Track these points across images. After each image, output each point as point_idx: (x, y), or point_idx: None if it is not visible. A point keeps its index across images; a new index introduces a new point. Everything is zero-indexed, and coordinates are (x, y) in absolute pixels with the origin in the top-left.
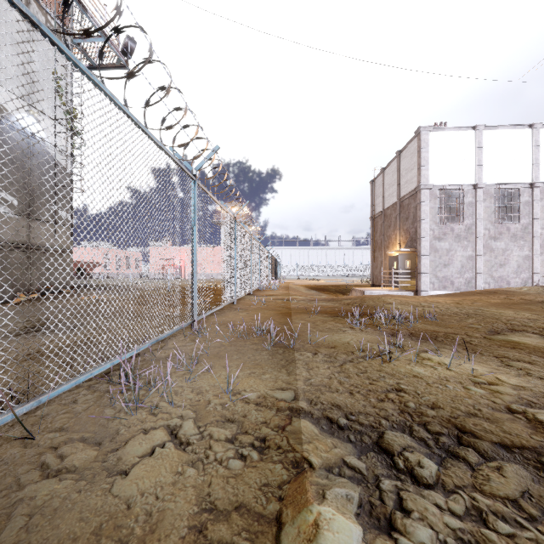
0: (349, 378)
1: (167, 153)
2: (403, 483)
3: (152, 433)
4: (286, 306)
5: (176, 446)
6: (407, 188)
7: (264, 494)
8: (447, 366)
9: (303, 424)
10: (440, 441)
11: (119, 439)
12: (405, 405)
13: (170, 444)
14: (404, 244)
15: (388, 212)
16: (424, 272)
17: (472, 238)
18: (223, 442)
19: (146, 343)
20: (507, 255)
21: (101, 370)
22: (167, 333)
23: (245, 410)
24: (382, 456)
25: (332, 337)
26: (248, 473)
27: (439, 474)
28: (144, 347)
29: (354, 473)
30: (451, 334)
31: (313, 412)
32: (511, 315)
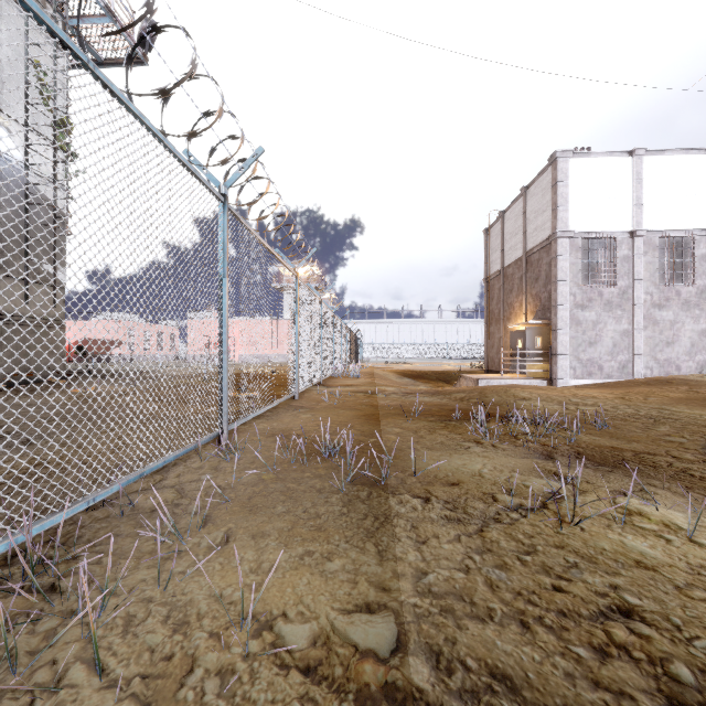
0: (507, 571)
1: (165, 143)
2: None
3: None
4: (370, 403)
5: None
6: (537, 237)
7: None
8: (687, 534)
9: None
10: None
11: None
12: (666, 672)
13: None
14: (532, 314)
15: (508, 271)
16: (562, 353)
17: (628, 306)
18: None
19: (113, 485)
20: (676, 329)
21: None
22: (165, 459)
23: None
24: None
25: (450, 461)
26: None
27: None
28: (108, 492)
29: None
30: (646, 455)
31: None
32: None
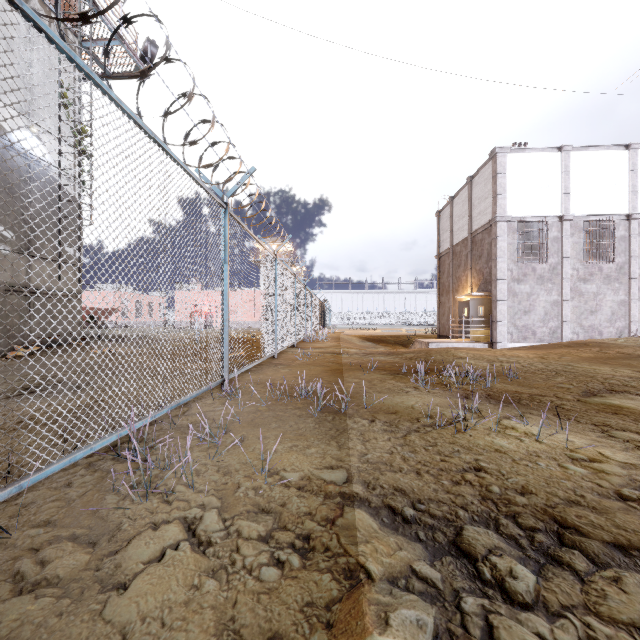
0: (415, 453)
1: (191, 175)
2: (492, 601)
3: (163, 528)
4: (336, 361)
5: (193, 548)
6: (480, 220)
7: (307, 619)
8: (536, 437)
9: (358, 516)
10: (536, 540)
11: (120, 536)
12: (487, 489)
13: (185, 545)
14: (476, 287)
15: (457, 249)
16: (501, 320)
17: (557, 280)
18: (255, 542)
19: (164, 409)
20: (599, 300)
21: (104, 443)
22: (191, 395)
23: (284, 497)
24: (461, 562)
25: (393, 399)
26: (286, 587)
27: (539, 589)
28: (162, 413)
29: (425, 587)
30: (538, 396)
31: (370, 499)
32: (608, 373)
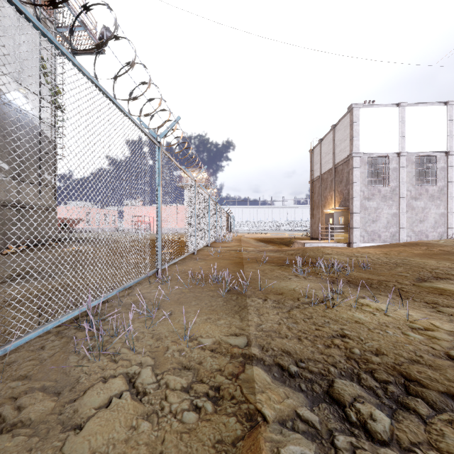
0: (297, 324)
1: (134, 121)
2: (357, 439)
3: (111, 381)
4: (238, 256)
5: (132, 396)
6: (341, 156)
7: (218, 453)
8: (384, 312)
9: (255, 372)
10: (389, 391)
11: (78, 388)
12: (350, 351)
13: (127, 395)
14: (338, 203)
15: (324, 176)
16: (356, 227)
17: (396, 198)
18: (179, 392)
19: (113, 291)
20: (425, 212)
21: (69, 317)
22: (134, 281)
23: (200, 357)
24: (333, 407)
25: (280, 284)
26: (202, 427)
27: (393, 429)
28: (112, 294)
29: (307, 428)
30: (384, 281)
31: (264, 359)
32: (434, 265)
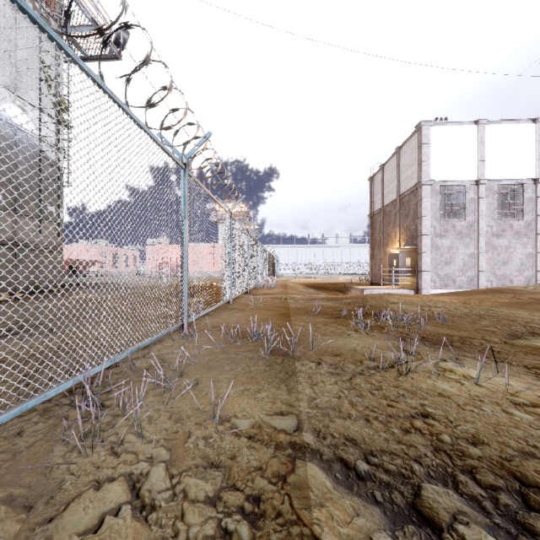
0: (362, 398)
1: (151, 135)
2: None
3: (106, 488)
4: (284, 306)
5: (134, 514)
6: (407, 184)
7: None
8: (475, 381)
9: (310, 473)
10: (501, 503)
11: (59, 498)
12: (437, 438)
13: (126, 511)
14: (404, 241)
15: (387, 209)
16: (425, 270)
17: (474, 235)
18: (201, 506)
19: (123, 353)
20: (510, 252)
21: (60, 389)
22: (151, 339)
23: (234, 449)
24: (424, 532)
25: (336, 342)
26: None
27: None
28: (121, 357)
29: None
30: (467, 338)
31: (322, 451)
32: (527, 317)
